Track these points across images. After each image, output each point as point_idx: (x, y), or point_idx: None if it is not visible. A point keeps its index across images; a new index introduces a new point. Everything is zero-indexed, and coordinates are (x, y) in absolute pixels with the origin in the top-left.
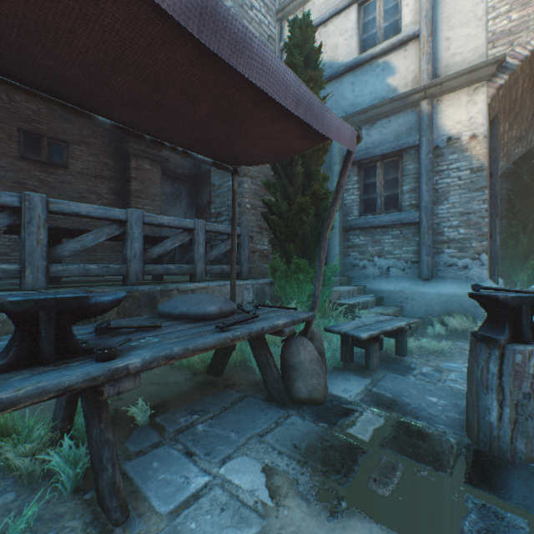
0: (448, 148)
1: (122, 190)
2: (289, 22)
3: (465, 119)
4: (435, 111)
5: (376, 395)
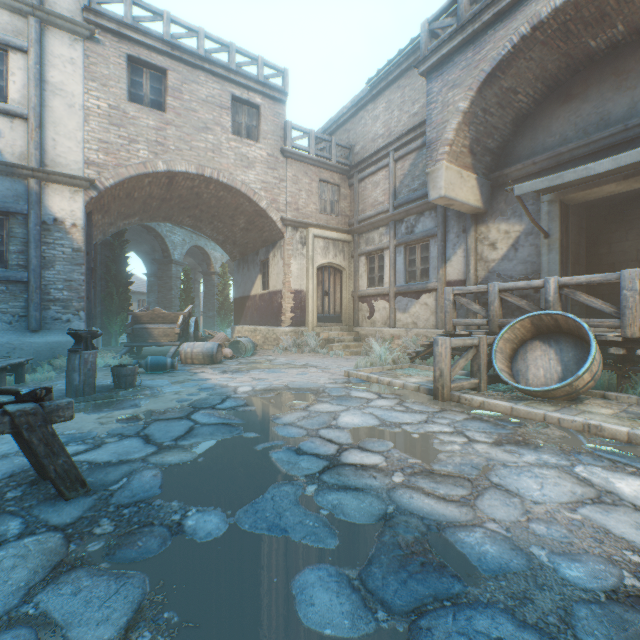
0: (56, 226)
1: None
2: None
3: (69, 210)
4: (45, 192)
5: None
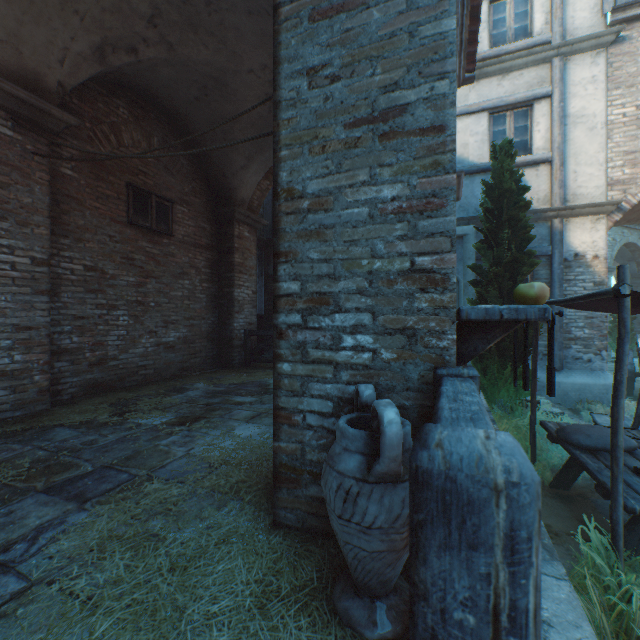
0: (575, 262)
1: (216, 261)
2: (496, 145)
3: (589, 241)
4: (564, 229)
5: None
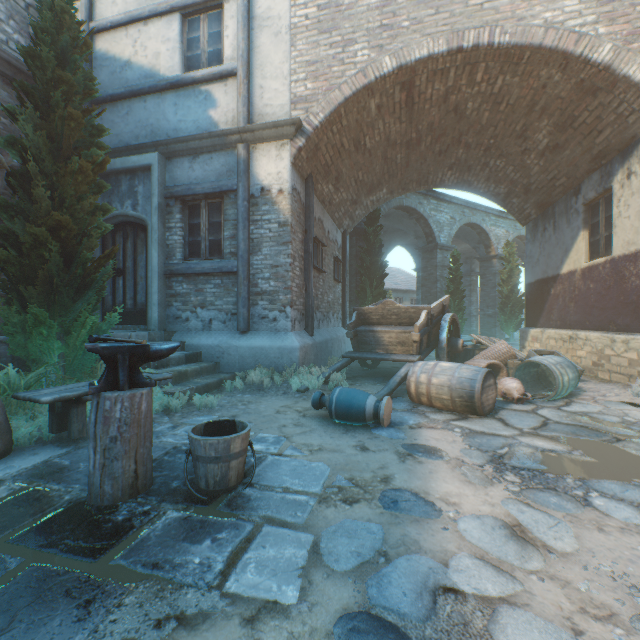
0: (262, 198)
1: None
2: None
3: (275, 173)
4: (252, 158)
5: (48, 465)
